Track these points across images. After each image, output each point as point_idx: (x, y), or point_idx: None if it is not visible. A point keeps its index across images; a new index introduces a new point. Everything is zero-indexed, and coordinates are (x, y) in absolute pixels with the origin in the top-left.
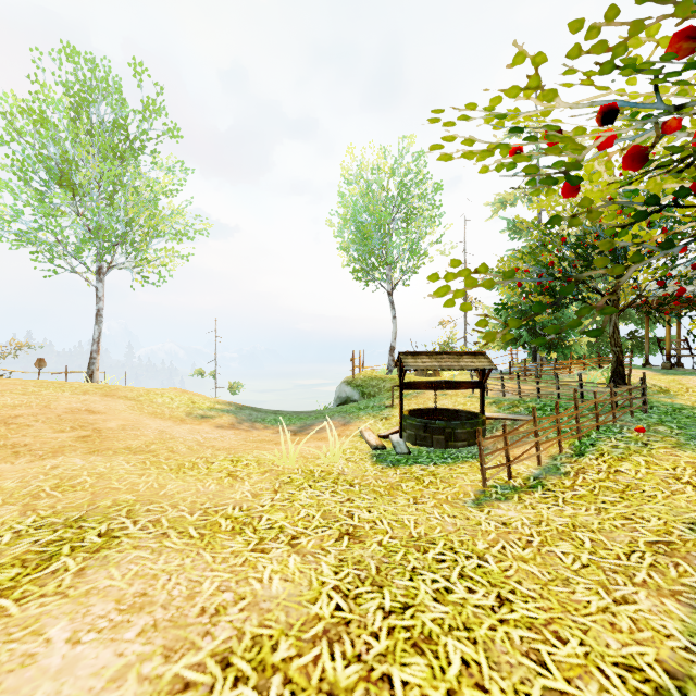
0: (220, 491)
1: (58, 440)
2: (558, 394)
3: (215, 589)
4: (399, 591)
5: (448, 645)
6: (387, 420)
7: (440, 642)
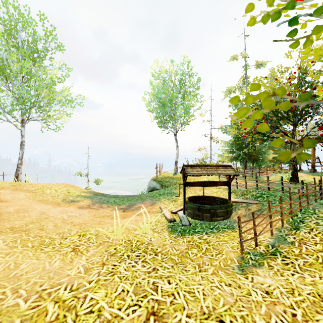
0: (61, 267)
1: None
2: (268, 187)
3: None
4: None
5: None
6: (175, 201)
7: None
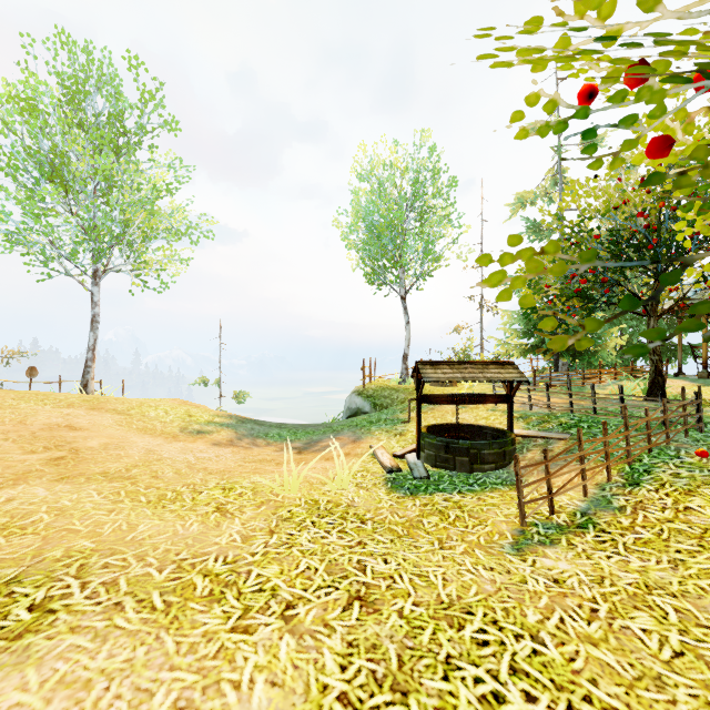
0: (202, 532)
1: (24, 464)
2: (594, 408)
3: (170, 706)
4: (431, 700)
5: None
6: (402, 436)
7: None
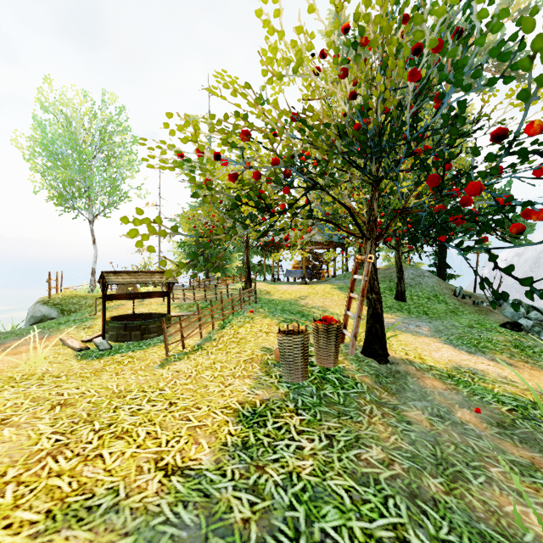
0: None
1: None
2: (216, 297)
3: None
4: (106, 419)
5: (139, 430)
6: (90, 328)
7: (134, 431)
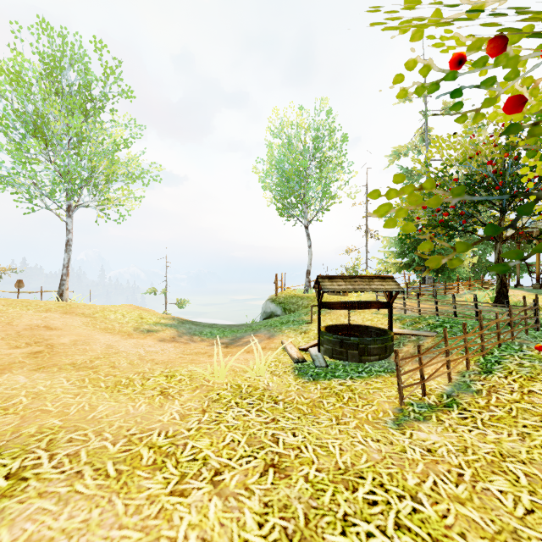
0: (149, 412)
1: (10, 357)
2: (454, 312)
3: None
4: None
5: None
6: (306, 334)
7: None
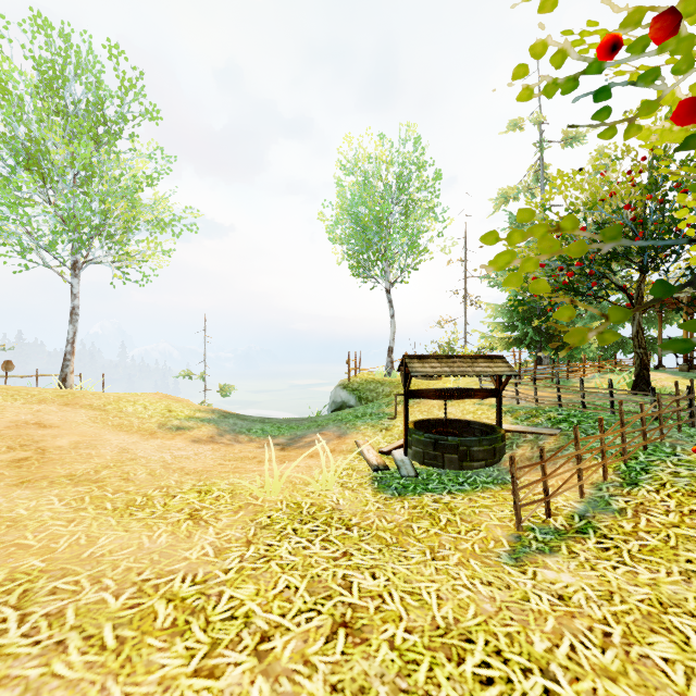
0: (171, 545)
1: None
2: (583, 402)
3: None
4: None
5: None
6: (388, 431)
7: None
